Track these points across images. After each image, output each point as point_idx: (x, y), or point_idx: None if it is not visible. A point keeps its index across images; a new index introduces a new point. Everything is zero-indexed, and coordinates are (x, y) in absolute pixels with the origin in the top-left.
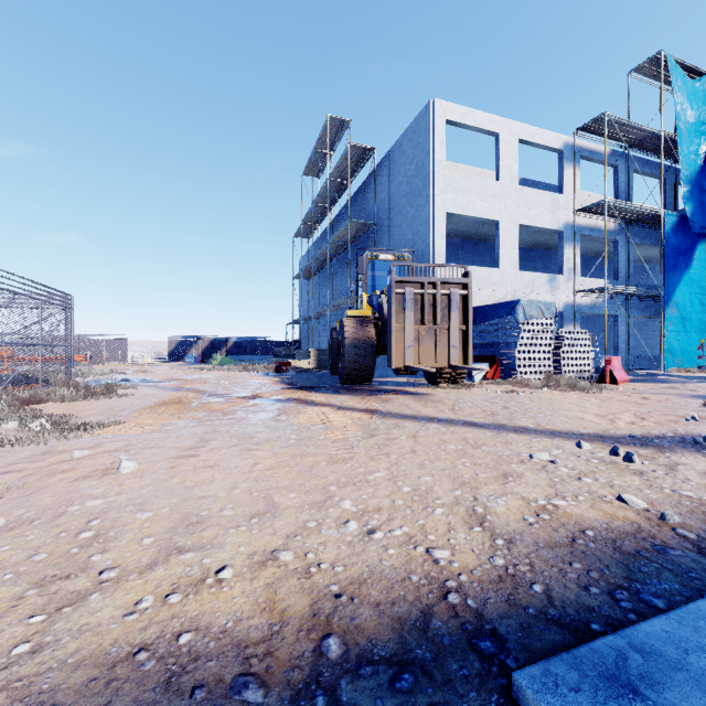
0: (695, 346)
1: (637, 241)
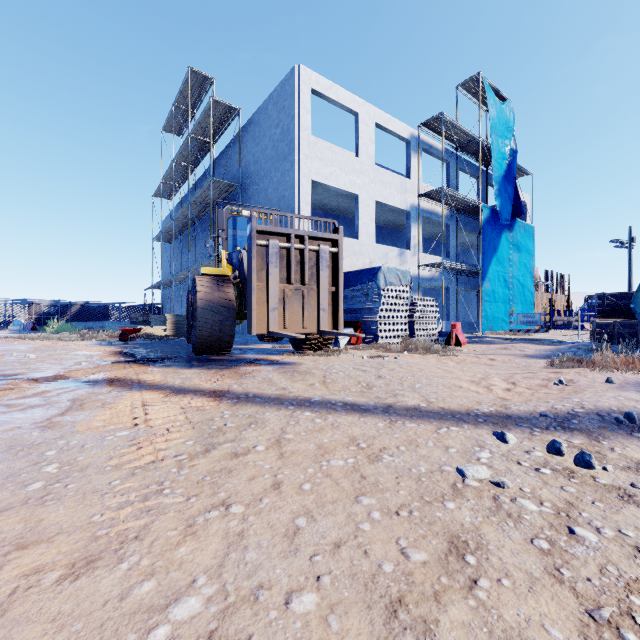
0: (501, 314)
1: (462, 226)
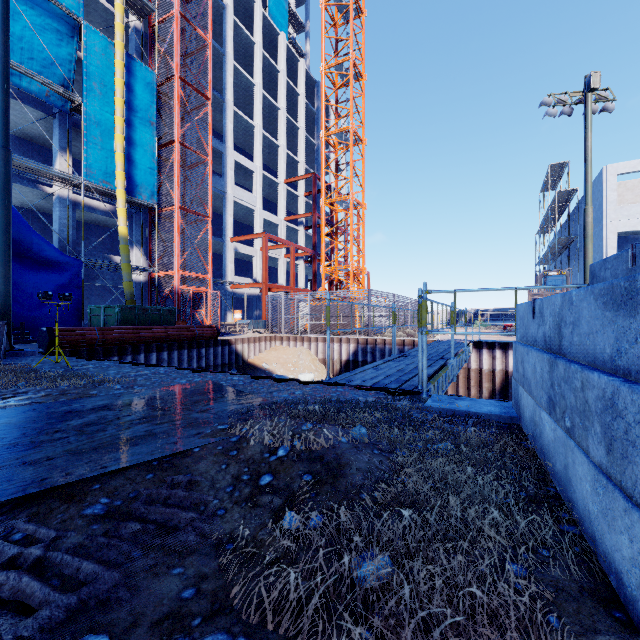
0: None
1: None
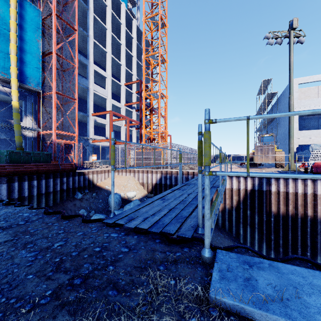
0: None
1: None
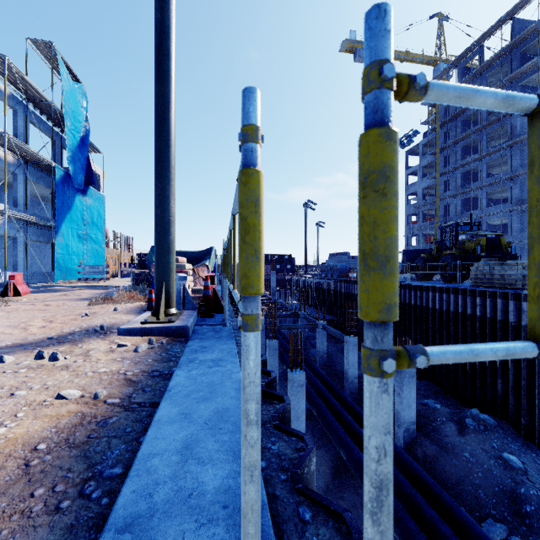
0: (75, 265)
1: (34, 179)
